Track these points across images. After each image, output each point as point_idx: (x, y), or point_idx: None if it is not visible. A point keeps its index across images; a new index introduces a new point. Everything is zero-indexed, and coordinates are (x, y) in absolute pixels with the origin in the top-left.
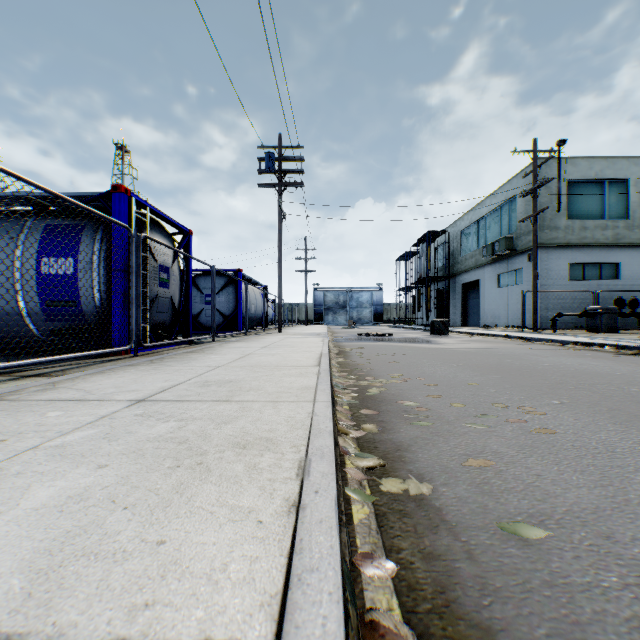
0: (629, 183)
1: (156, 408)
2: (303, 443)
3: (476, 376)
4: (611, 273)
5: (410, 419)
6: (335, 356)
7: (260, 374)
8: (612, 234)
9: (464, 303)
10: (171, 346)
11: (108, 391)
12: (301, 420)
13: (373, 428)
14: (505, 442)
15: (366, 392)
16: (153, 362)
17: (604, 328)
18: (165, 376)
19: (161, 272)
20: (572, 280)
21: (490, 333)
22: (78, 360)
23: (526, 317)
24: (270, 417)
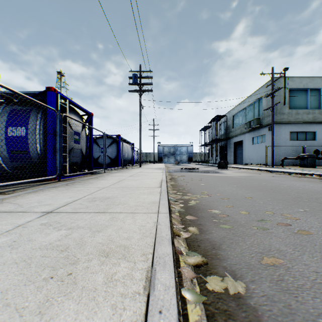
0: (321, 90)
1: (57, 218)
2: (150, 251)
3: (249, 193)
4: (311, 137)
5: (217, 223)
6: (169, 180)
7: (126, 193)
8: (312, 116)
9: (234, 152)
10: (81, 175)
11: (32, 205)
12: (149, 229)
13: (195, 230)
14: (282, 241)
15: (188, 203)
16: (67, 185)
17: (308, 165)
18: (71, 194)
19: (75, 135)
20: (291, 140)
21: (249, 168)
22: (26, 183)
23: (267, 159)
24: (129, 226)
